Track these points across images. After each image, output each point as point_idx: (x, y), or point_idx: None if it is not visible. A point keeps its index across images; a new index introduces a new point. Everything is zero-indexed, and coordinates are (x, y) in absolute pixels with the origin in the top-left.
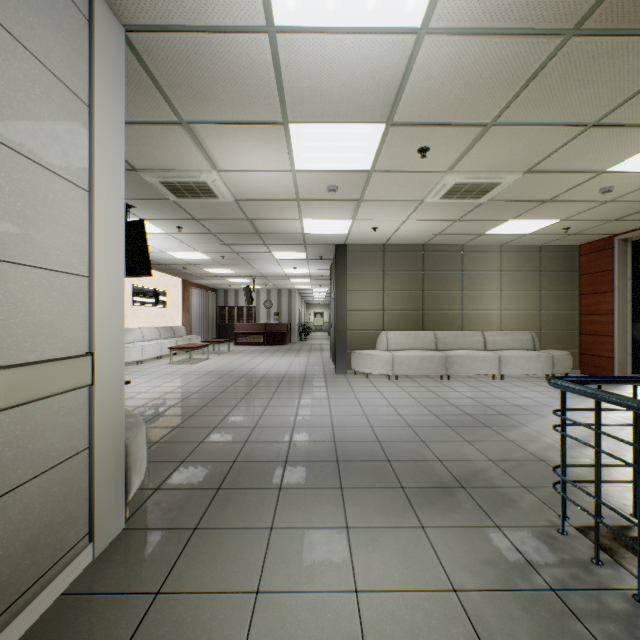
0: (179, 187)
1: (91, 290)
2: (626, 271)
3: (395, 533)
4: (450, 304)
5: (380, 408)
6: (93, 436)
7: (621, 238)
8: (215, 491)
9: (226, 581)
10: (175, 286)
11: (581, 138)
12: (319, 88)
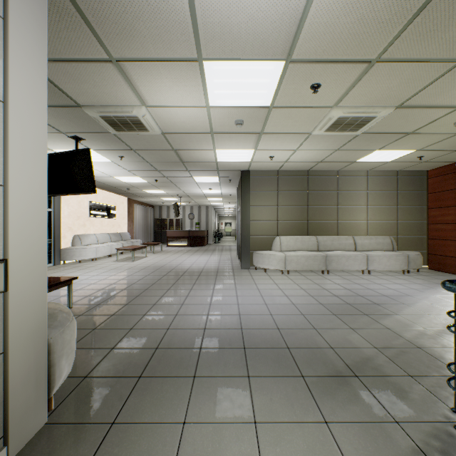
0: (116, 121)
1: (5, 198)
2: None
3: (301, 430)
4: (328, 216)
5: (277, 298)
6: (7, 342)
7: None
8: (136, 380)
9: None
10: (122, 203)
11: (450, 74)
12: (229, 23)
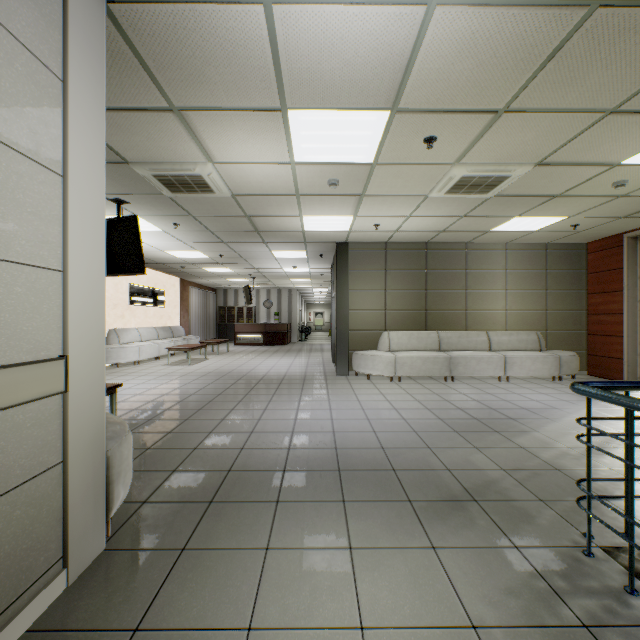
0: (173, 181)
1: (64, 286)
2: (636, 269)
3: (403, 555)
4: (454, 303)
5: (383, 411)
6: (67, 449)
7: (630, 235)
8: (207, 505)
9: (214, 615)
10: (174, 285)
11: (598, 126)
12: (319, 69)
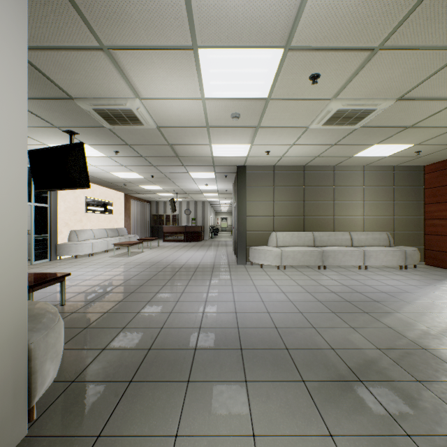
0: (110, 114)
1: None
2: None
3: (304, 445)
4: (324, 211)
5: (274, 294)
6: None
7: None
8: (126, 385)
9: None
10: (119, 198)
11: None
12: (225, 6)
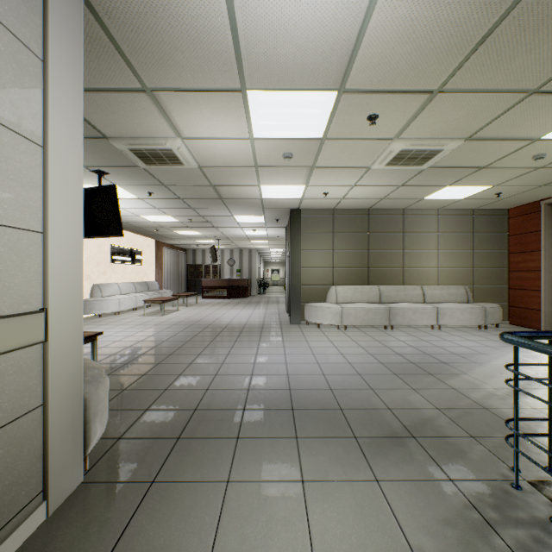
0: (147, 154)
1: (45, 246)
2: (551, 232)
3: (350, 487)
4: (392, 262)
5: (331, 356)
6: (47, 393)
7: (547, 202)
8: (175, 441)
9: (179, 544)
10: (149, 246)
11: (521, 105)
12: (275, 53)
